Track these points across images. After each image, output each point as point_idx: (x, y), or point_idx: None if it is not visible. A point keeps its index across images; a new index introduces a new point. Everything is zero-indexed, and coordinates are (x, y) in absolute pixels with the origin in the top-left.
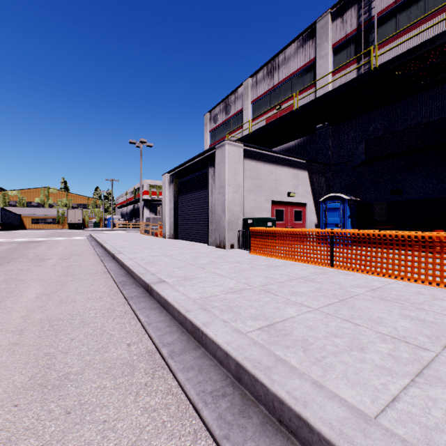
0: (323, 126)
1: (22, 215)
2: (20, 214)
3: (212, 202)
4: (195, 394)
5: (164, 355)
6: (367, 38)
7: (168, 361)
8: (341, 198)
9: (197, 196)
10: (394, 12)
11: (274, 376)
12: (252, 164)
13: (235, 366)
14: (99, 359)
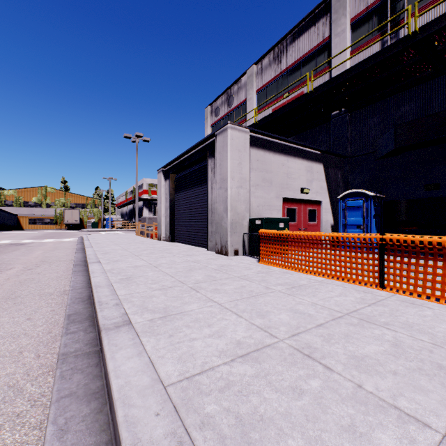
0: (340, 113)
1: (19, 215)
2: (17, 214)
3: (212, 199)
4: None
5: None
6: (394, 8)
7: None
8: (364, 194)
9: (195, 192)
10: None
11: None
12: (260, 154)
13: None
14: None
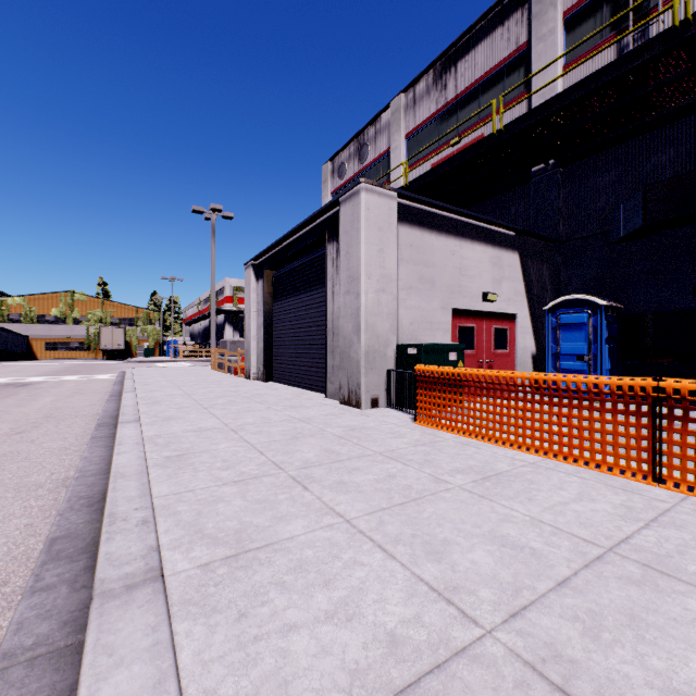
0: (545, 168)
1: (30, 337)
2: (27, 336)
3: (334, 312)
4: None
5: None
6: None
7: None
8: (591, 303)
9: (306, 300)
10: None
11: None
12: (414, 235)
13: None
14: None
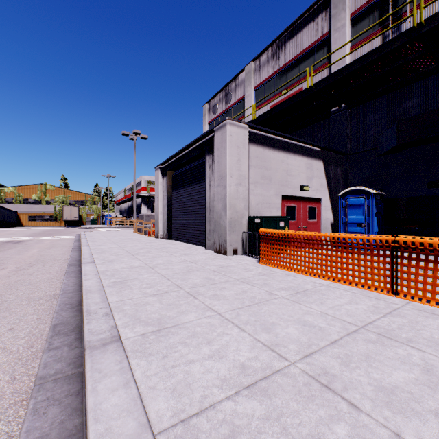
0: (339, 109)
1: (19, 212)
2: (17, 211)
3: (211, 197)
4: None
5: None
6: (395, 1)
7: None
8: (366, 192)
9: (193, 190)
10: None
11: None
12: (259, 151)
13: None
14: None
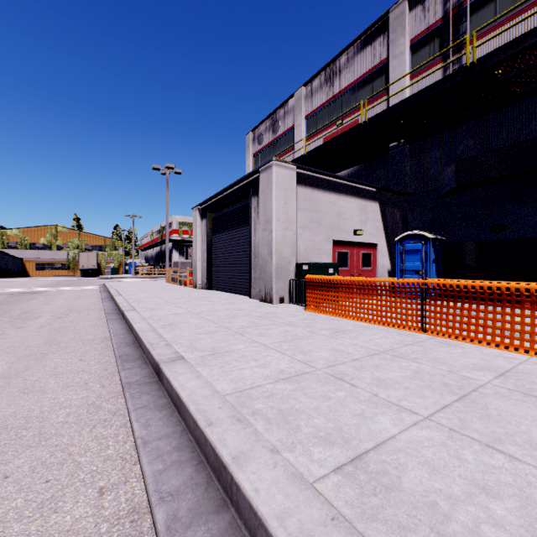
0: (398, 145)
1: (24, 259)
2: (22, 258)
3: (256, 242)
4: None
5: (157, 526)
6: (456, 30)
7: None
8: (423, 237)
9: (236, 234)
10: None
11: None
12: (308, 193)
13: None
14: (34, 532)
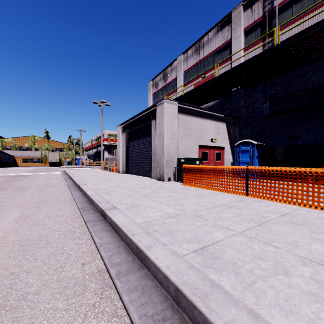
0: (237, 89)
1: (15, 156)
2: (14, 156)
3: (154, 146)
4: (137, 318)
5: (112, 275)
6: (270, 23)
7: (115, 281)
8: (251, 143)
9: (143, 141)
10: (291, 3)
11: (211, 304)
12: (184, 118)
13: (174, 290)
14: (56, 278)
